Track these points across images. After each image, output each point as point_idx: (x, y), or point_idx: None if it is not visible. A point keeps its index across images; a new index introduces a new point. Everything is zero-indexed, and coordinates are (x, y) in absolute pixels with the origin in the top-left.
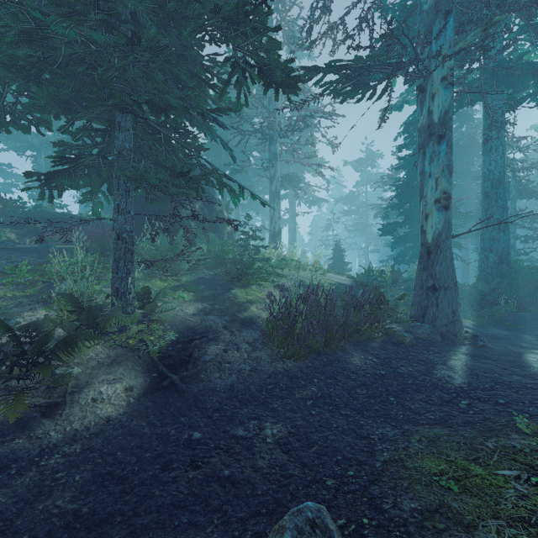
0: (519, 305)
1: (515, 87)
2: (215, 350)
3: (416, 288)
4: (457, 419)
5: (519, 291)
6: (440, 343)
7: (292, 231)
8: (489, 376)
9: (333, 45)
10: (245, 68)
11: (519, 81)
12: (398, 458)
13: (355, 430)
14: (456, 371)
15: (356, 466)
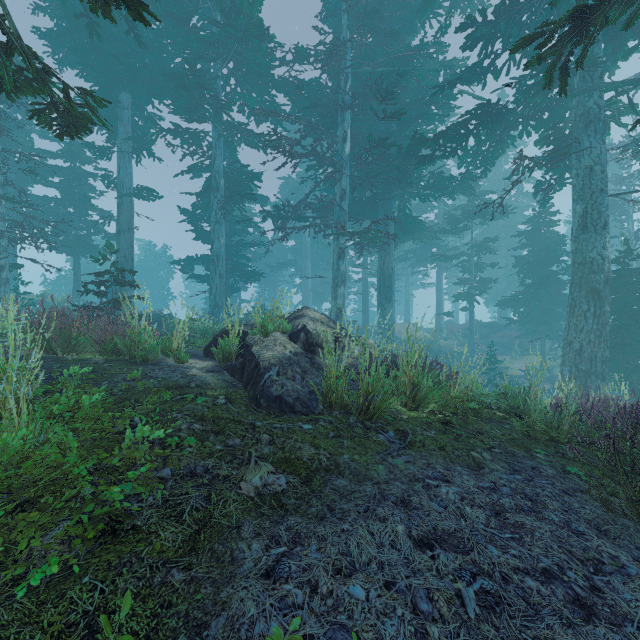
0: None
1: None
2: None
3: None
4: None
5: None
6: None
7: None
8: None
9: None
10: None
11: None
12: None
13: None
14: None
15: None
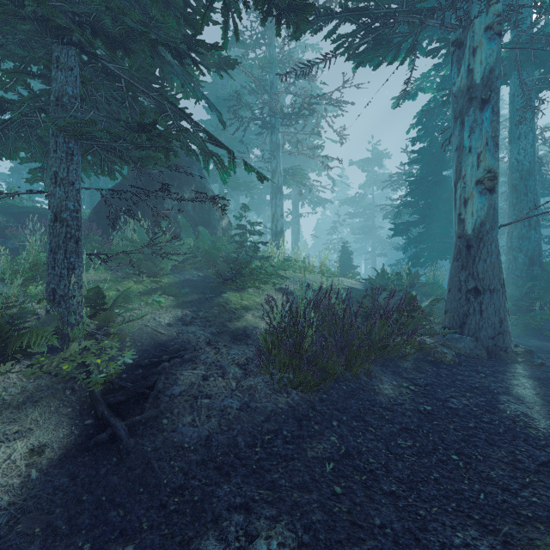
0: None
1: (547, 66)
2: (190, 378)
3: (451, 291)
4: None
5: None
6: (488, 361)
7: (296, 233)
8: None
9: None
10: None
11: None
12: None
13: (415, 535)
14: (530, 406)
15: None
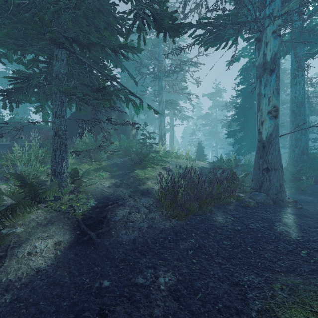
0: (315, 180)
1: (311, 45)
2: (123, 213)
3: (255, 170)
4: (303, 267)
5: (315, 171)
6: (273, 206)
7: (172, 136)
8: (313, 230)
9: (199, 17)
10: (144, 17)
11: (314, 41)
12: (269, 307)
13: (227, 277)
14: (289, 227)
15: (236, 315)
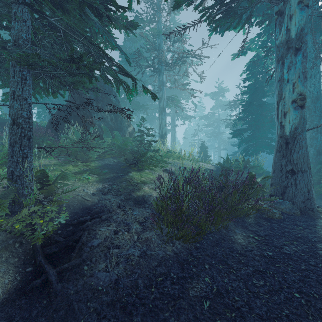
0: None
1: None
2: (105, 233)
3: (275, 172)
4: None
5: None
6: (301, 217)
7: (173, 136)
8: None
9: None
10: None
11: None
12: None
13: None
14: None
15: None
